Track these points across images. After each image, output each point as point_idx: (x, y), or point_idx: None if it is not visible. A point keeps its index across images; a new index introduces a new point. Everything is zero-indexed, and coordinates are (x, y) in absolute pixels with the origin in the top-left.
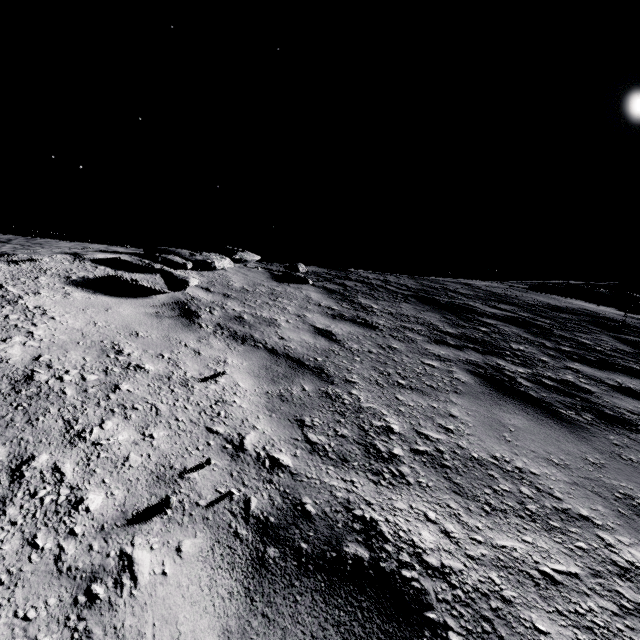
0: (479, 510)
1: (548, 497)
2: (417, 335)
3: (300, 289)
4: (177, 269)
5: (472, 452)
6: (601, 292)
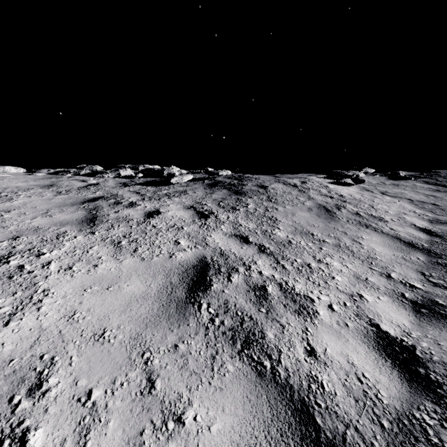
0: None
1: None
2: None
3: (407, 182)
4: (348, 178)
5: None
6: None
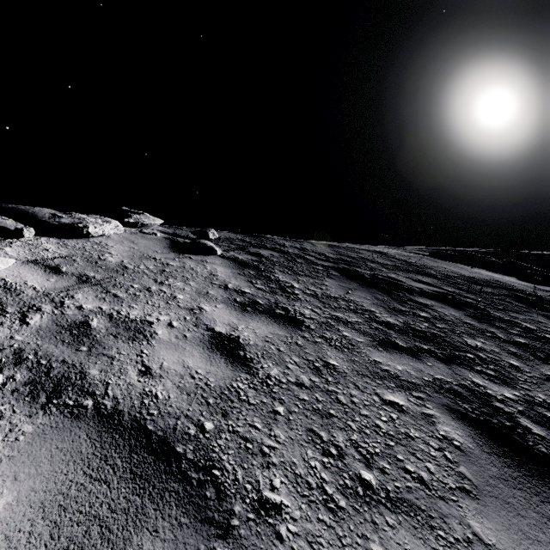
0: None
1: None
2: (356, 333)
3: (204, 262)
4: (9, 237)
5: None
6: (495, 260)
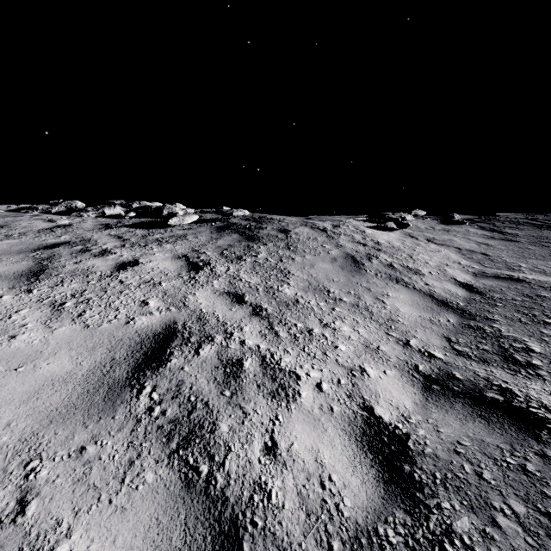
0: None
1: None
2: (550, 244)
3: (461, 227)
4: (393, 221)
5: None
6: None
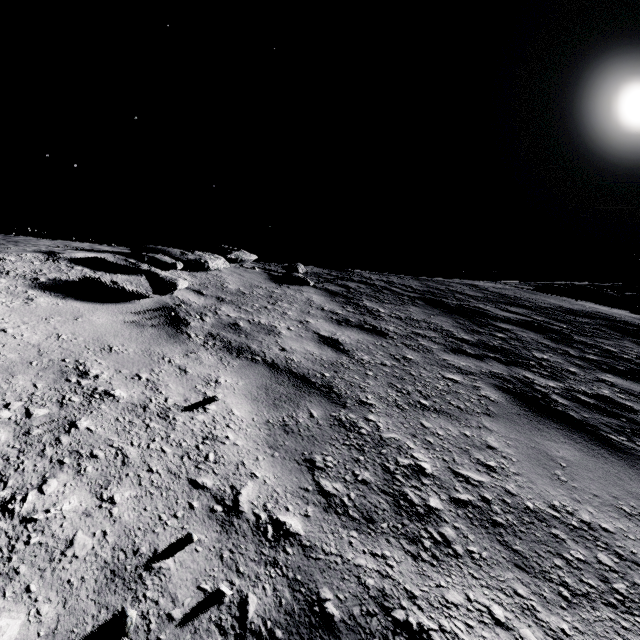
0: (556, 597)
1: (635, 568)
2: (432, 343)
3: (301, 291)
4: (166, 269)
5: (525, 500)
6: (610, 294)
